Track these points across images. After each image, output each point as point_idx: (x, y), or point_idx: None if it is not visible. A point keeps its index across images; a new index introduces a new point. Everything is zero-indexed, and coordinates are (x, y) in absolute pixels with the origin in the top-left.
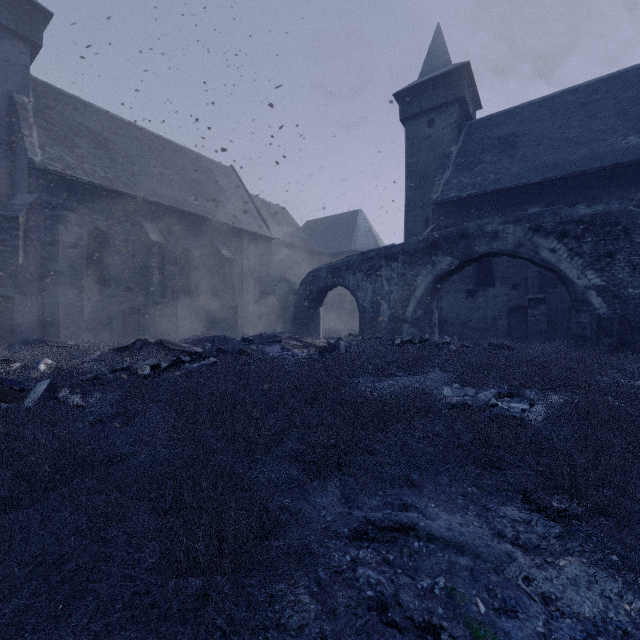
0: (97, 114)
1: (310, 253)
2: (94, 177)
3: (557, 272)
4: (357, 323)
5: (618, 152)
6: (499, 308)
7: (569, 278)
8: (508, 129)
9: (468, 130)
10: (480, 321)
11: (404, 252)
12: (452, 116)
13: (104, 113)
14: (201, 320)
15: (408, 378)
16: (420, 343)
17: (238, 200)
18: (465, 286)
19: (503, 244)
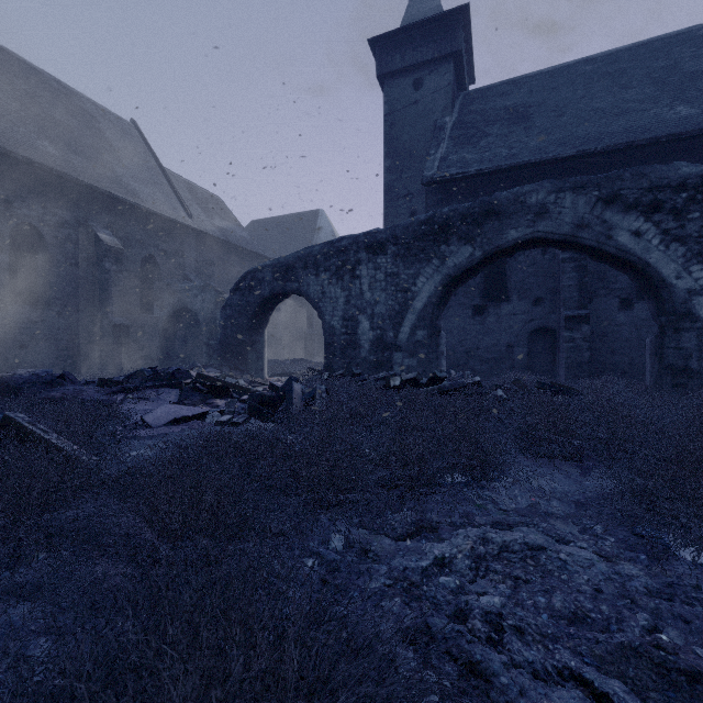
0: None
1: (254, 258)
2: None
3: (643, 268)
4: (318, 353)
5: (668, 123)
6: (516, 331)
7: (663, 277)
8: (516, 99)
9: (464, 100)
10: (491, 349)
11: (396, 239)
12: (446, 76)
13: None
14: (59, 347)
15: (482, 495)
16: (431, 384)
17: (139, 167)
18: (470, 300)
19: (556, 224)
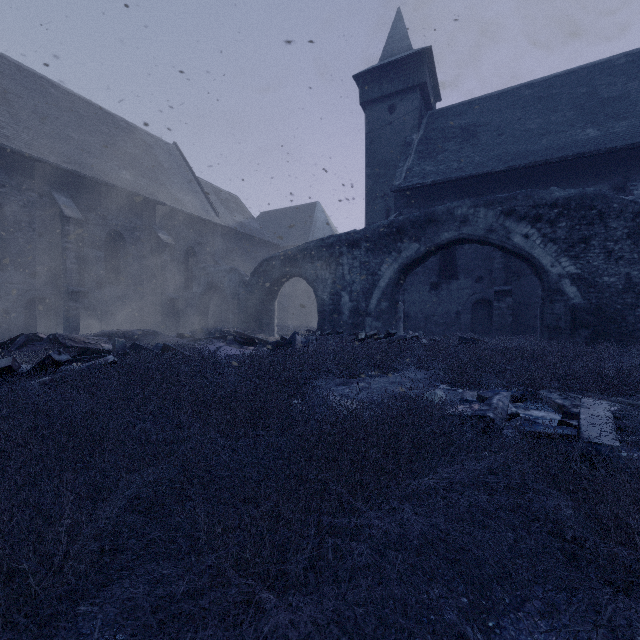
0: None
1: (264, 245)
2: None
3: (530, 259)
4: (315, 320)
5: (578, 143)
6: (463, 302)
7: (543, 266)
8: (469, 119)
9: (429, 119)
10: (444, 315)
11: (367, 238)
12: (413, 103)
13: (6, 59)
14: (134, 315)
15: (381, 378)
16: (386, 338)
17: (182, 181)
18: (428, 279)
19: (474, 229)
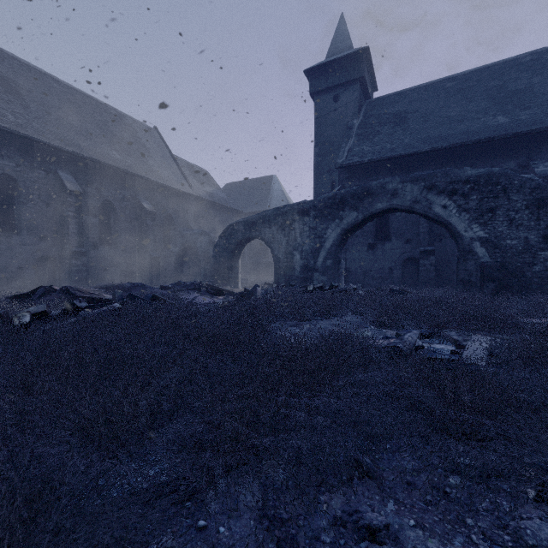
0: (9, 60)
1: (229, 211)
2: (2, 121)
3: (448, 226)
4: (272, 274)
5: (490, 128)
6: (395, 259)
7: (458, 231)
8: (400, 107)
9: (367, 107)
10: (379, 271)
11: (315, 207)
12: (354, 93)
13: (18, 60)
14: (122, 270)
15: (324, 321)
16: (330, 289)
17: (161, 158)
18: (366, 240)
19: (402, 201)
